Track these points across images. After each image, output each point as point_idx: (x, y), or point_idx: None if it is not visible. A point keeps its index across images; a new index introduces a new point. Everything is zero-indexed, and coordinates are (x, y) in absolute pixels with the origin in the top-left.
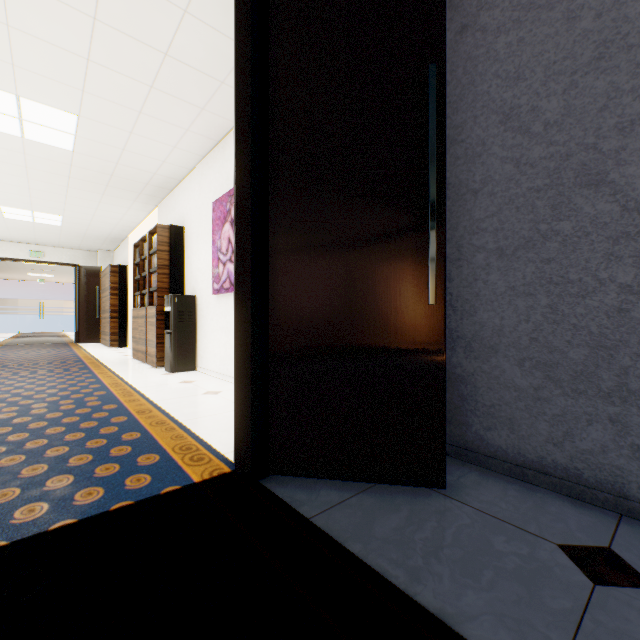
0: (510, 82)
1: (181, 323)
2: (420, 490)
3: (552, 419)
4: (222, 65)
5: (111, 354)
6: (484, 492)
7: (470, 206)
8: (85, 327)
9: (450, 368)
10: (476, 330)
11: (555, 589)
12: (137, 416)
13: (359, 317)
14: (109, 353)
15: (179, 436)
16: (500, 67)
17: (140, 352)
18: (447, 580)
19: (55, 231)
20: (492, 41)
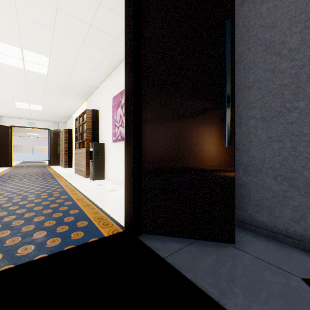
0: (269, 29)
1: (97, 156)
2: (221, 244)
3: (293, 208)
4: (117, 29)
5: (65, 171)
6: (256, 246)
7: (246, 95)
8: (53, 158)
9: (235, 180)
10: (249, 160)
11: (304, 305)
12: (77, 201)
13: (188, 153)
14: (64, 170)
15: (97, 212)
16: (263, 21)
17: (78, 170)
18: (241, 296)
19: (39, 113)
20: (258, 8)
